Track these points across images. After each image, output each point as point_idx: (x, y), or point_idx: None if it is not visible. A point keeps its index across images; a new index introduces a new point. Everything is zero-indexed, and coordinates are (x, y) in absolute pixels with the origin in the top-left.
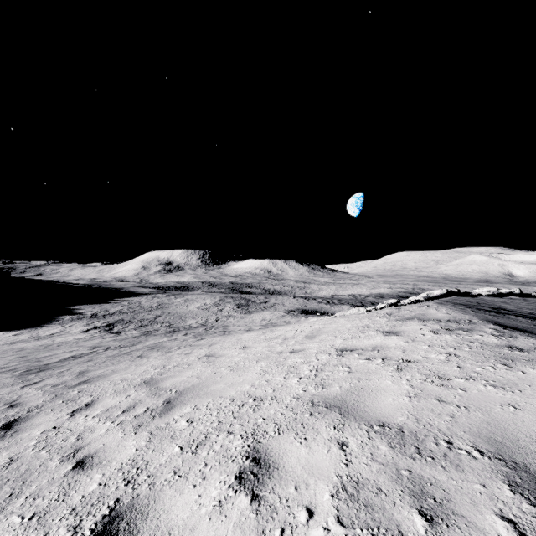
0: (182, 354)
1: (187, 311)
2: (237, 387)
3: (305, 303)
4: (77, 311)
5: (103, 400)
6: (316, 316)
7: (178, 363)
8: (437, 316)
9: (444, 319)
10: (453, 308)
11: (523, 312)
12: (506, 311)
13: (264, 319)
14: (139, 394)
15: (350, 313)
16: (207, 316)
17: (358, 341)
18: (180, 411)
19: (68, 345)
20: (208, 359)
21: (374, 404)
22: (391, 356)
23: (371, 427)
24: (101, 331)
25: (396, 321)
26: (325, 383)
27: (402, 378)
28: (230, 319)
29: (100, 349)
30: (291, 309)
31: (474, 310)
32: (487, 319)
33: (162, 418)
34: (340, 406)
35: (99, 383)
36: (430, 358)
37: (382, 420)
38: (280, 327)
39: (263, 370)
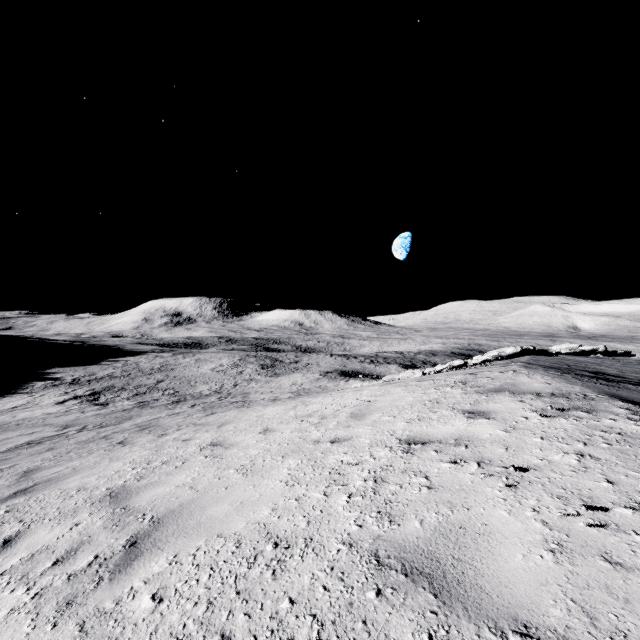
0: (179, 441)
1: (197, 375)
2: (249, 512)
3: (344, 363)
4: (53, 375)
5: (34, 533)
6: (358, 379)
7: (170, 456)
8: (534, 388)
9: (545, 392)
10: (549, 375)
11: (632, 378)
12: (613, 378)
13: (294, 383)
14: (93, 520)
15: (402, 377)
16: (223, 380)
17: (429, 426)
18: (147, 568)
19: (31, 423)
20: (213, 451)
21: (493, 570)
22: (490, 457)
23: (504, 638)
24: (83, 402)
25: (477, 393)
26: (393, 511)
27: (523, 504)
28: (252, 384)
29: (71, 430)
30: (328, 370)
31: (576, 377)
32: (604, 392)
33: (112, 584)
34: (431, 573)
35: (43, 493)
36: (555, 463)
37: (520, 615)
38: (316, 396)
39: (291, 476)
